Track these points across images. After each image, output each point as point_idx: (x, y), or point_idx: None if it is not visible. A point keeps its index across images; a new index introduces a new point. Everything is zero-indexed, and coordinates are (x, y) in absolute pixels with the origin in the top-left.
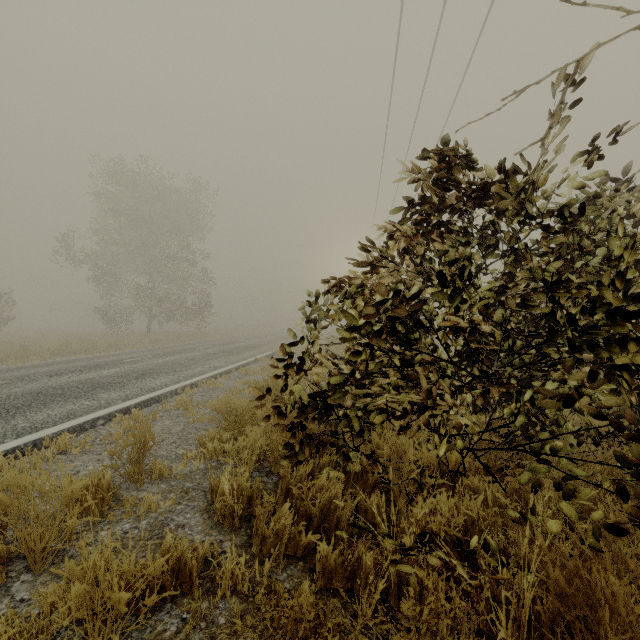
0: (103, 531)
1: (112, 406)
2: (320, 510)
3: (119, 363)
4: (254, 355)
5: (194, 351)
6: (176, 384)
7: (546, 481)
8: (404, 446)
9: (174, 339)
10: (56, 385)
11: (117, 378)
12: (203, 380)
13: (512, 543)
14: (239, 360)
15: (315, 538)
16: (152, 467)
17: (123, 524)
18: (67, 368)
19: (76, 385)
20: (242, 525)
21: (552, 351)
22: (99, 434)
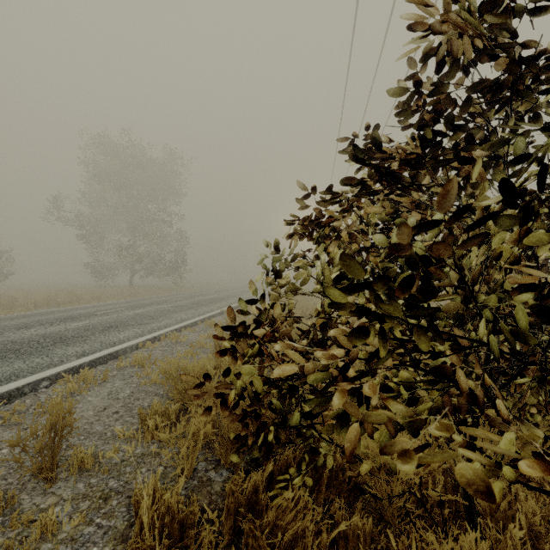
0: None
1: (63, 364)
2: None
3: (91, 315)
4: (221, 307)
5: (166, 303)
6: (139, 338)
7: None
8: None
9: (153, 292)
10: (17, 339)
11: (82, 331)
12: (167, 333)
13: None
14: (206, 312)
15: None
16: (69, 458)
17: None
18: (40, 320)
19: (38, 339)
20: None
21: None
22: (37, 400)
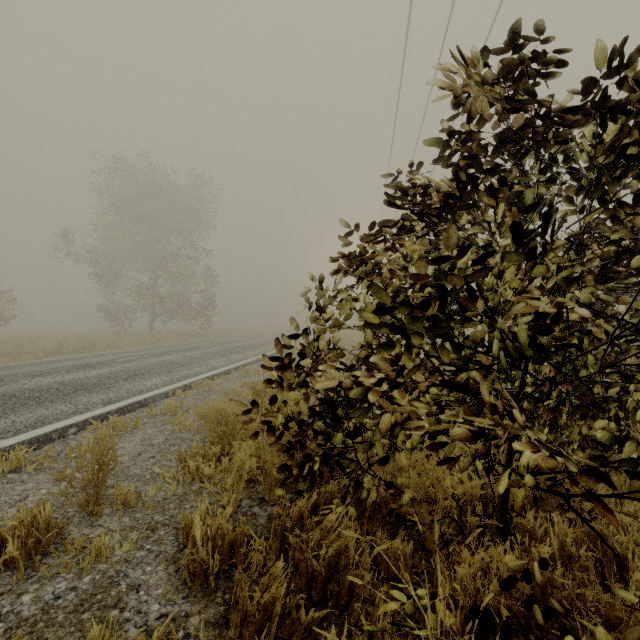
0: (27, 594)
1: (90, 411)
2: (327, 566)
3: (112, 362)
4: (256, 354)
5: (194, 350)
6: (168, 386)
7: (621, 518)
8: (437, 473)
9: (177, 338)
10: (35, 387)
11: (104, 379)
12: (198, 381)
13: (615, 633)
14: (240, 360)
15: (319, 614)
16: (114, 494)
17: (57, 582)
18: (55, 368)
19: (57, 387)
20: (219, 586)
21: (633, 348)
22: (67, 446)
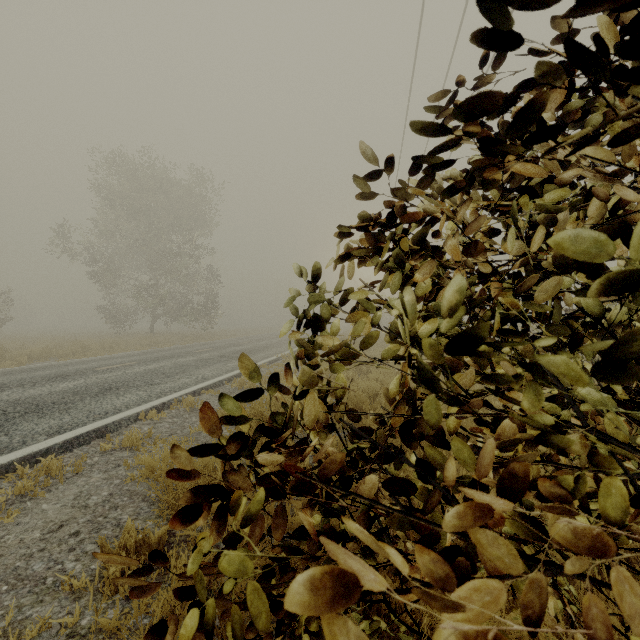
0: None
1: (24, 447)
2: None
3: (90, 372)
4: (255, 361)
5: (188, 356)
6: (141, 405)
7: None
8: None
9: (177, 340)
10: None
11: (69, 395)
12: (181, 397)
13: None
14: (236, 368)
15: None
16: None
17: None
18: (22, 379)
19: (5, 407)
20: None
21: None
22: None
